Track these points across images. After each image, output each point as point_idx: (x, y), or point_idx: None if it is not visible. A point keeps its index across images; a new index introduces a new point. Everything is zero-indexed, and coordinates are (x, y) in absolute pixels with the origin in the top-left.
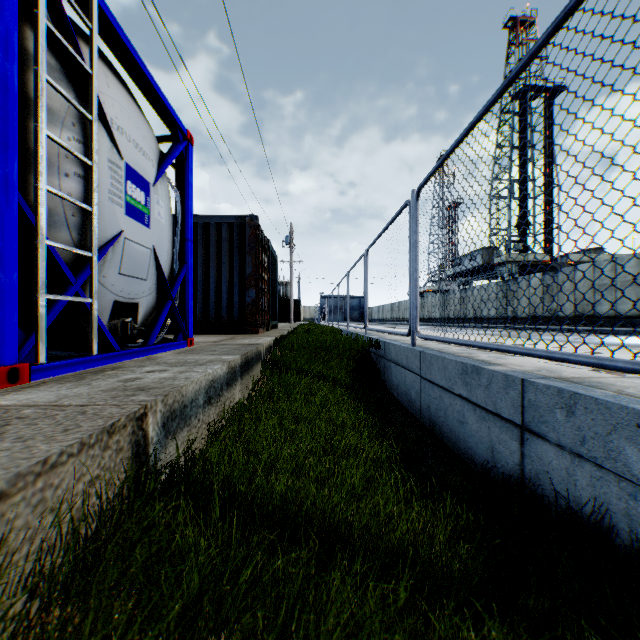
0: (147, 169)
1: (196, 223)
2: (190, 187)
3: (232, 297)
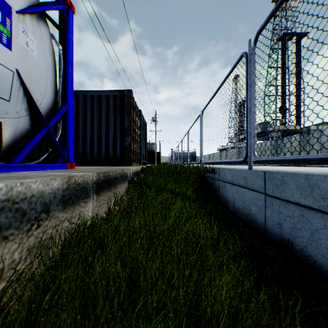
0: None
1: (93, 95)
2: (71, 44)
3: (116, 142)
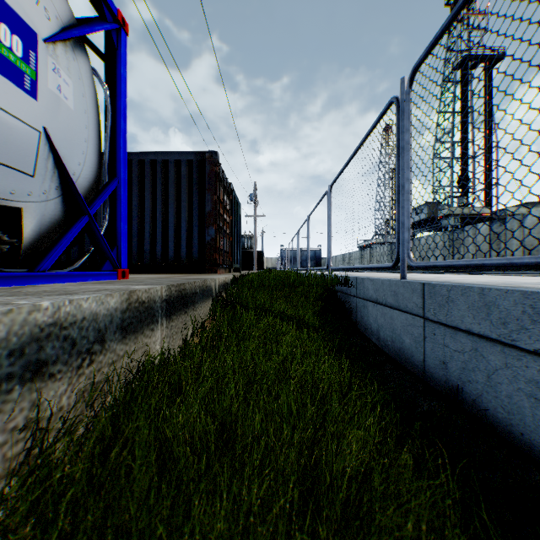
0: (30, 11)
1: (155, 160)
2: (123, 84)
3: (191, 236)
